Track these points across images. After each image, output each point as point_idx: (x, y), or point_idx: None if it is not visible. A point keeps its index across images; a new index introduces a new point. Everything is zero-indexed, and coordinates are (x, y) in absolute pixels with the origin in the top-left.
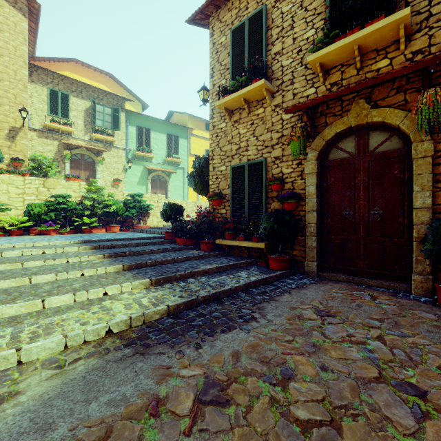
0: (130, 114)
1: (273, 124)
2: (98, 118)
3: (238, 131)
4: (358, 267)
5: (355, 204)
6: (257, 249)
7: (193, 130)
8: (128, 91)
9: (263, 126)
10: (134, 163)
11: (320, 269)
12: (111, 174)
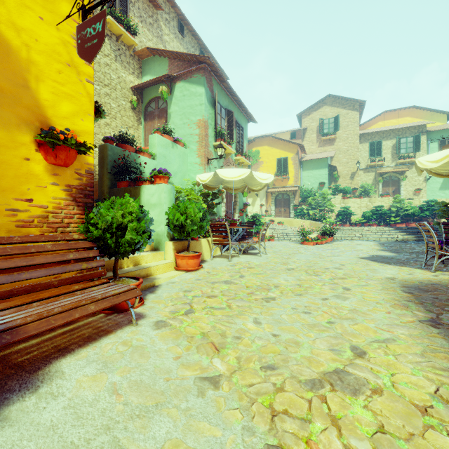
0: (431, 133)
1: None
2: (402, 148)
3: None
4: None
5: None
6: None
7: None
8: (431, 111)
9: None
10: None
11: None
12: (413, 186)
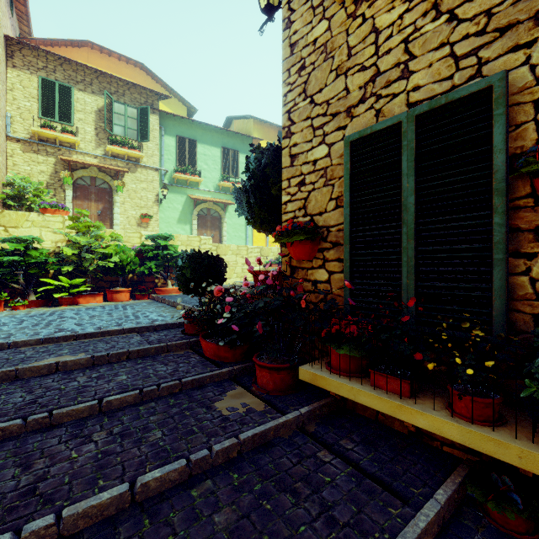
0: (167, 118)
1: None
2: (117, 123)
3: (371, 25)
4: None
5: None
6: None
7: (260, 142)
8: (167, 90)
9: None
10: (172, 191)
11: None
12: (137, 207)
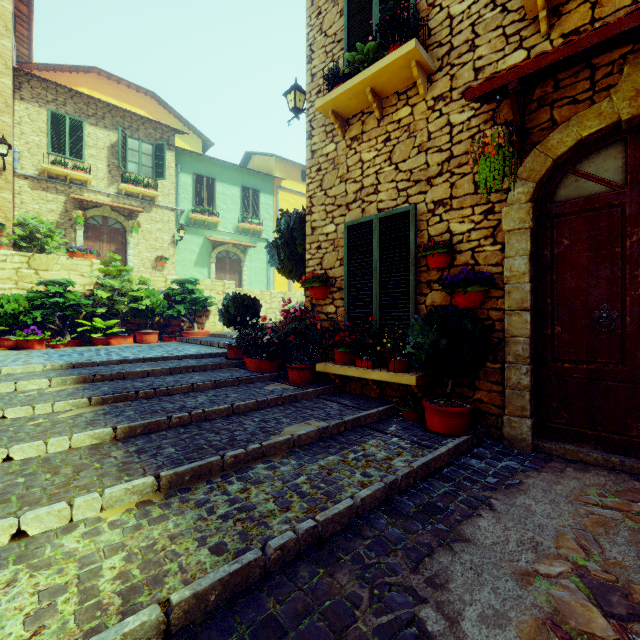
0: (183, 155)
1: (431, 135)
2: (131, 159)
3: (360, 157)
4: (633, 434)
5: (623, 296)
6: (397, 384)
7: (282, 181)
8: (181, 121)
9: (410, 142)
10: (188, 232)
11: (537, 433)
12: (153, 249)
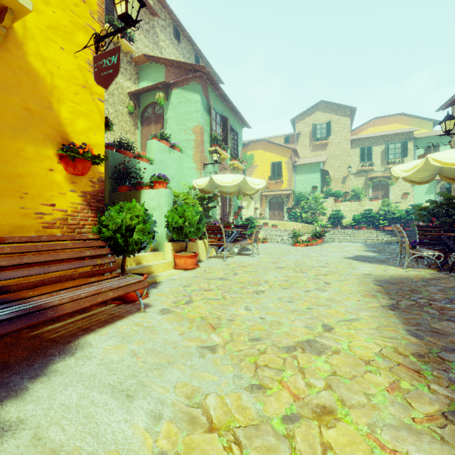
0: (418, 140)
1: None
2: (390, 153)
3: None
4: None
5: None
6: None
7: None
8: (418, 118)
9: None
10: None
11: None
12: (401, 190)
